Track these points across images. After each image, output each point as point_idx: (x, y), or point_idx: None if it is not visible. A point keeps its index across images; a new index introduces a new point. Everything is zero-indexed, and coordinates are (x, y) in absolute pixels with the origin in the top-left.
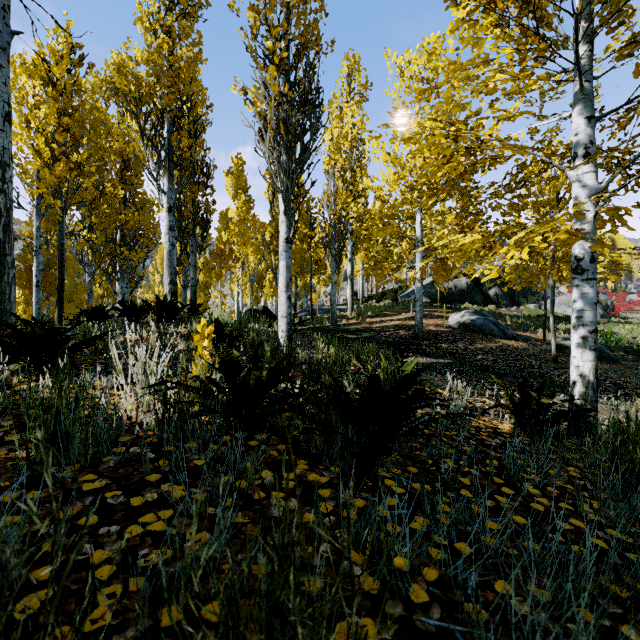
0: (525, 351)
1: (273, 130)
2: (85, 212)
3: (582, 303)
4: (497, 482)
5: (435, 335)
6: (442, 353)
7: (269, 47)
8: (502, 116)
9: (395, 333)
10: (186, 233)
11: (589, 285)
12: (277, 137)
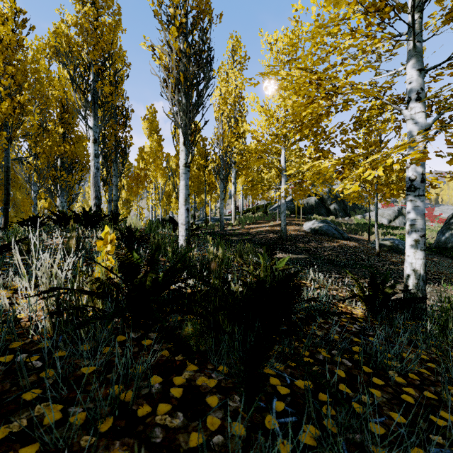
0: (357, 248)
1: (175, 80)
2: (31, 144)
3: (415, 214)
4: (367, 372)
5: (294, 237)
6: (300, 250)
7: (171, 13)
8: (351, 70)
9: (266, 236)
10: (110, 160)
11: (420, 200)
12: (177, 83)
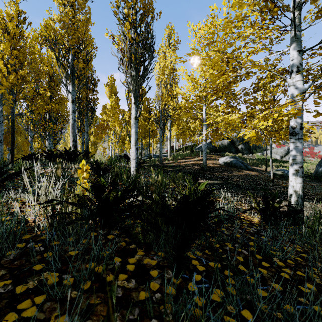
0: (257, 176)
1: (128, 59)
2: (28, 103)
3: (295, 151)
4: (258, 258)
5: (212, 168)
6: (216, 178)
7: (126, 13)
8: (251, 51)
9: (192, 167)
10: (83, 115)
11: (299, 142)
12: (130, 61)
